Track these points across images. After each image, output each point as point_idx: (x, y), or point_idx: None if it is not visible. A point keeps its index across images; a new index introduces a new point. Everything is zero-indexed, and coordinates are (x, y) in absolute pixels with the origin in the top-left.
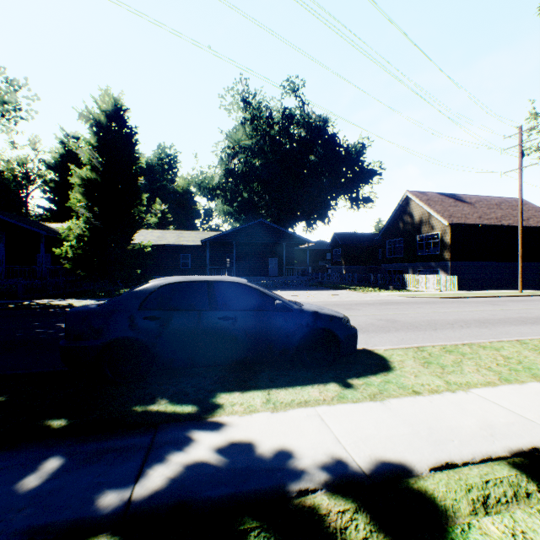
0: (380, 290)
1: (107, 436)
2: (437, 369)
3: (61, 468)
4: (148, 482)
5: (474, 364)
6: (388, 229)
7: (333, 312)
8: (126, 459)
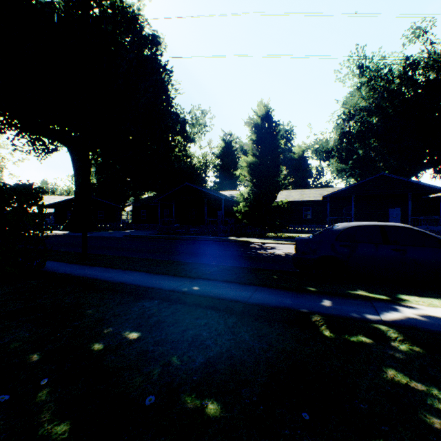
0: None
1: (344, 298)
2: None
3: (334, 303)
4: (386, 316)
5: None
6: None
7: None
8: (364, 307)
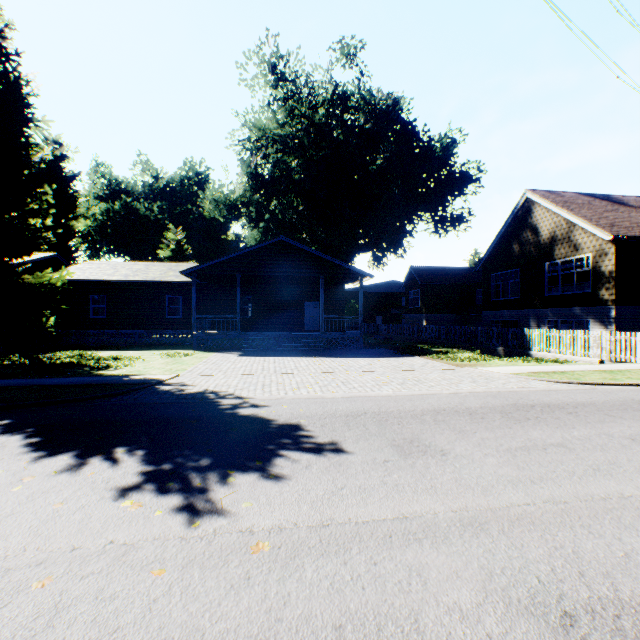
0: (487, 358)
1: None
2: None
3: None
4: None
5: None
6: (494, 255)
7: None
8: None
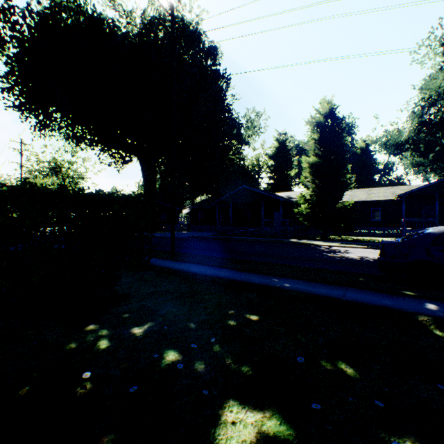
0: None
1: None
2: None
3: (437, 307)
4: None
5: None
6: None
7: None
8: None
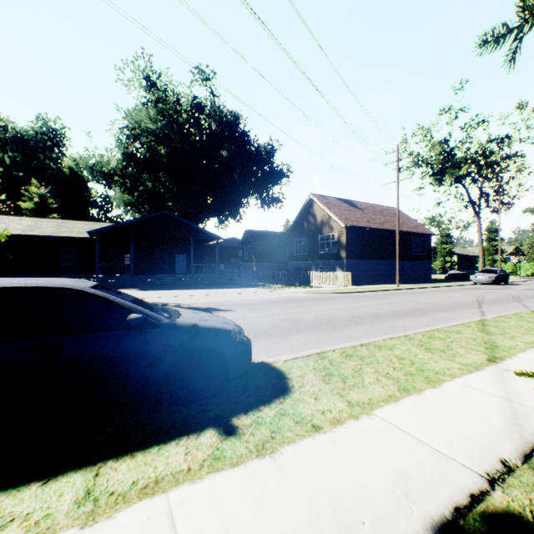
0: (288, 287)
1: None
2: (339, 384)
3: None
4: None
5: (374, 371)
6: (295, 228)
7: (221, 323)
8: None
